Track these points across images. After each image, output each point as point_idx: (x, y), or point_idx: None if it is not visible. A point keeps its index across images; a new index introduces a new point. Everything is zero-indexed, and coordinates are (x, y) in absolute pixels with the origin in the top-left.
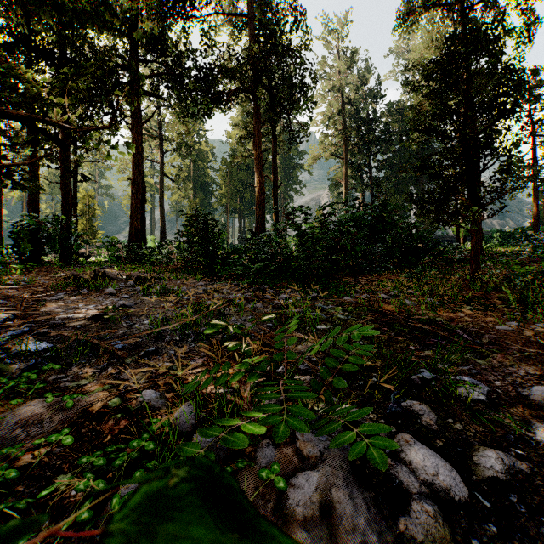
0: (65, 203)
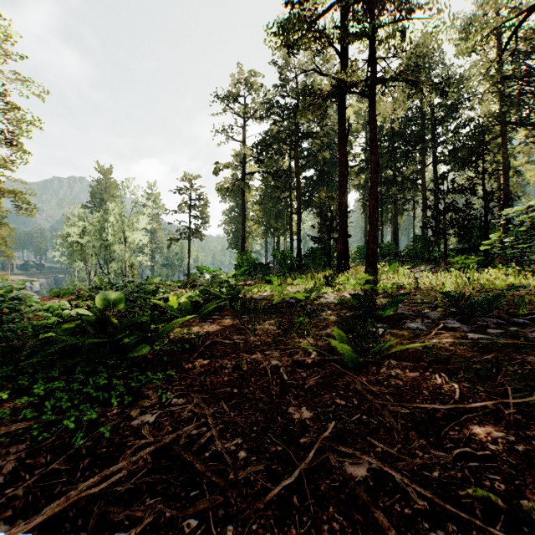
0: (395, 235)
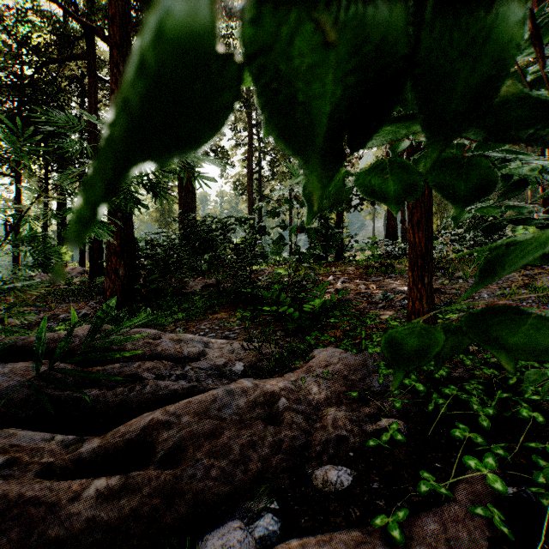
0: (339, 214)
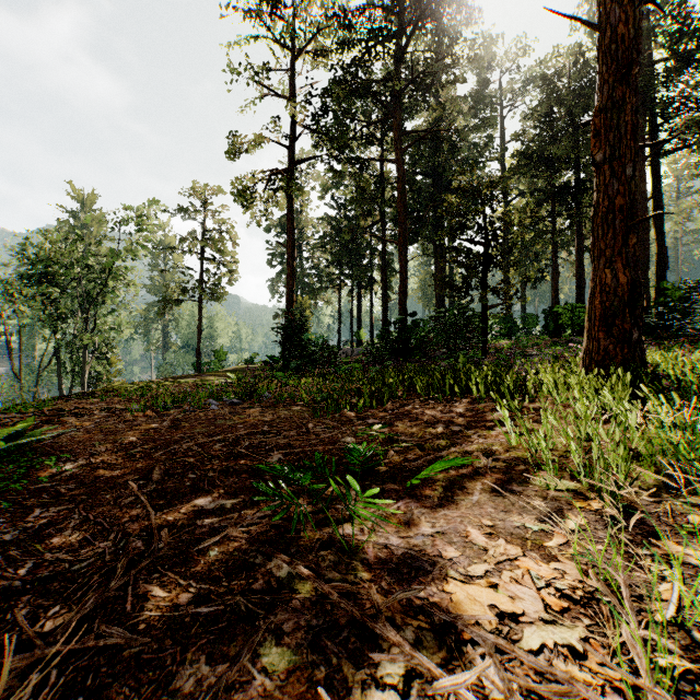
0: (580, 291)
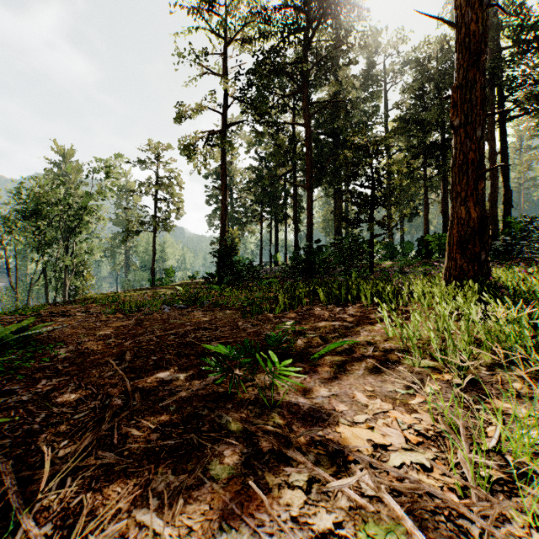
0: (445, 223)
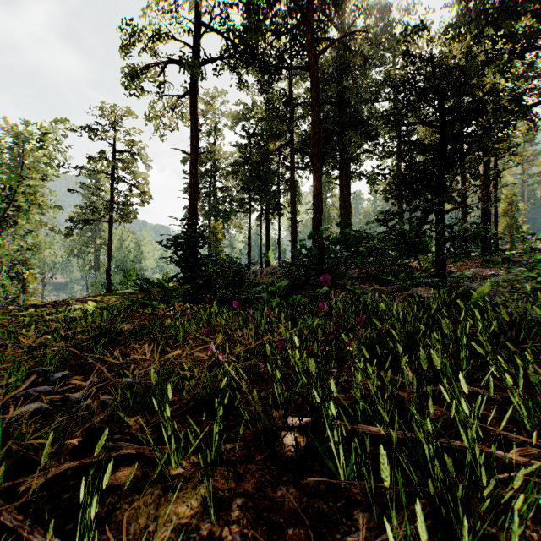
0: (485, 212)
